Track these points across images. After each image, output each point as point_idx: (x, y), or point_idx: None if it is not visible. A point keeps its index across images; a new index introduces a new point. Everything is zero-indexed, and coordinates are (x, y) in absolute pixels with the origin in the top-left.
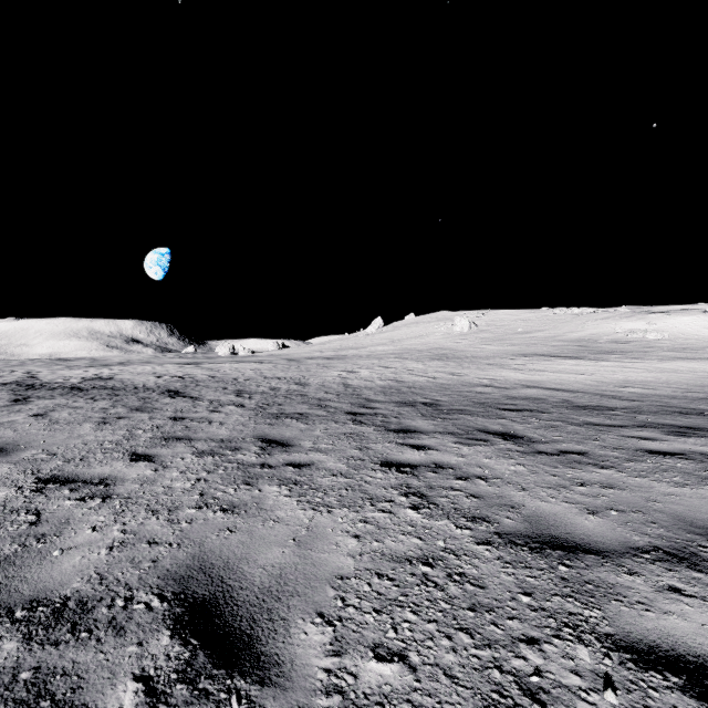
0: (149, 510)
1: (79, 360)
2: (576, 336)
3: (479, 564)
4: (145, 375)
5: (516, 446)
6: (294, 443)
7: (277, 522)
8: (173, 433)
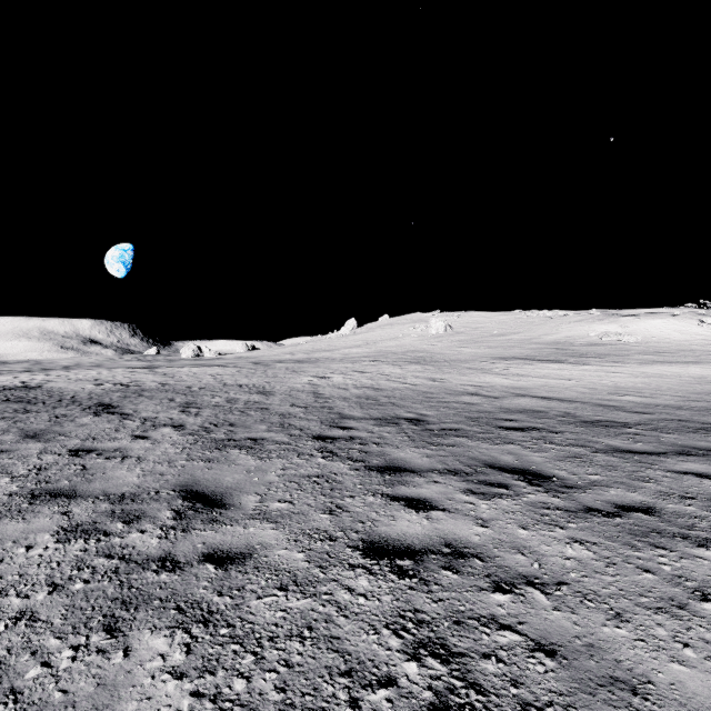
0: None
1: (19, 363)
2: (552, 339)
3: None
4: (83, 382)
5: (550, 497)
6: (232, 499)
7: None
8: (54, 482)
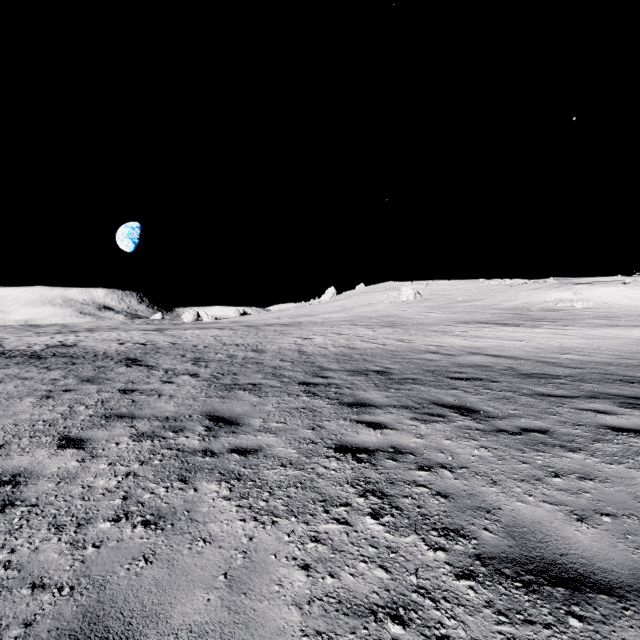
0: (53, 525)
1: (50, 326)
2: (511, 305)
3: (465, 618)
4: (108, 342)
5: (474, 422)
6: (244, 421)
7: (207, 543)
8: (116, 409)
